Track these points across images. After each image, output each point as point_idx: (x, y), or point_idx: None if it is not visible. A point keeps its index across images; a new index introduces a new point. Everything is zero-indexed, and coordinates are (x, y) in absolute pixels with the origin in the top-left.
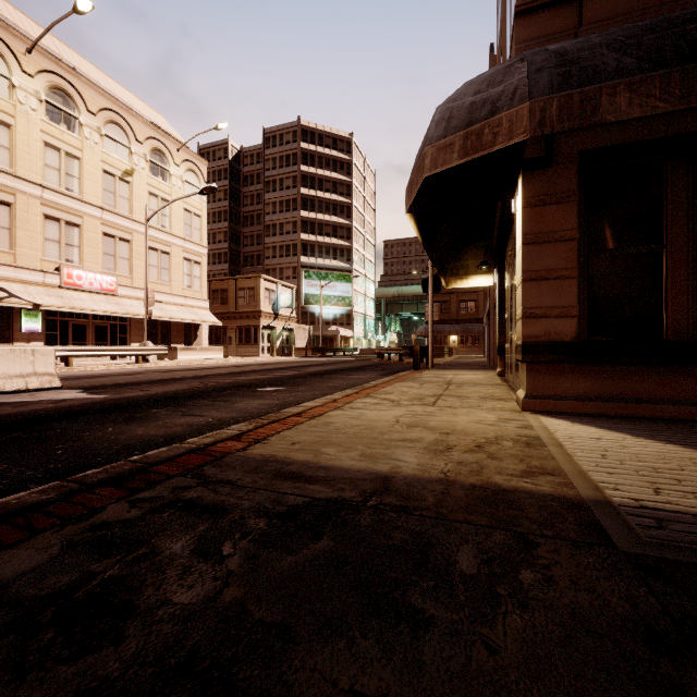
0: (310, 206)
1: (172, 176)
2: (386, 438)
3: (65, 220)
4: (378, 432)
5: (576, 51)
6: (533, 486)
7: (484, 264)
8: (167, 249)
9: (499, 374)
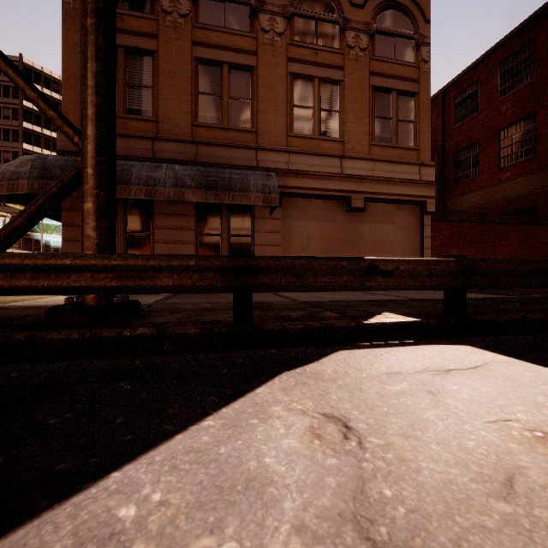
0: (35, 141)
1: None
2: None
3: None
4: None
5: (49, 166)
6: None
7: None
8: None
9: None
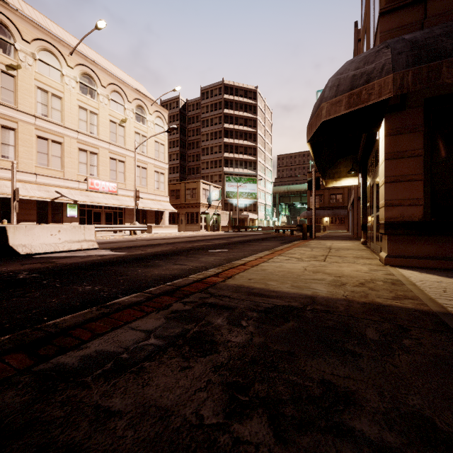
0: (230, 135)
1: (148, 121)
2: (302, 278)
3: (90, 151)
4: (296, 275)
5: (424, 40)
6: (401, 304)
7: (352, 170)
8: (145, 166)
9: (363, 243)
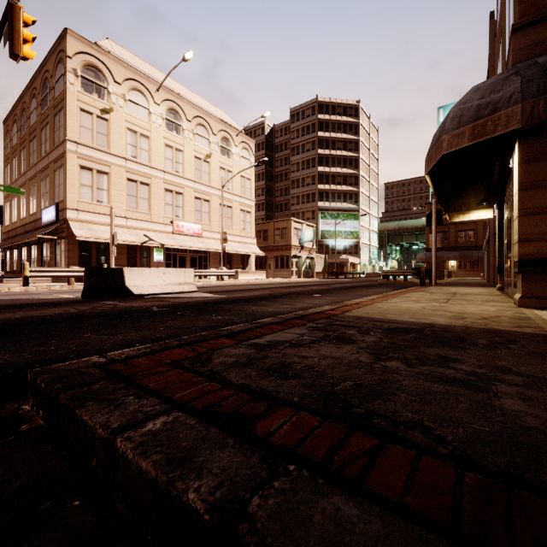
0: (325, 162)
1: (233, 154)
2: (420, 313)
3: (175, 191)
4: (414, 311)
5: None
6: (520, 330)
7: (484, 201)
8: (230, 204)
9: (498, 288)
